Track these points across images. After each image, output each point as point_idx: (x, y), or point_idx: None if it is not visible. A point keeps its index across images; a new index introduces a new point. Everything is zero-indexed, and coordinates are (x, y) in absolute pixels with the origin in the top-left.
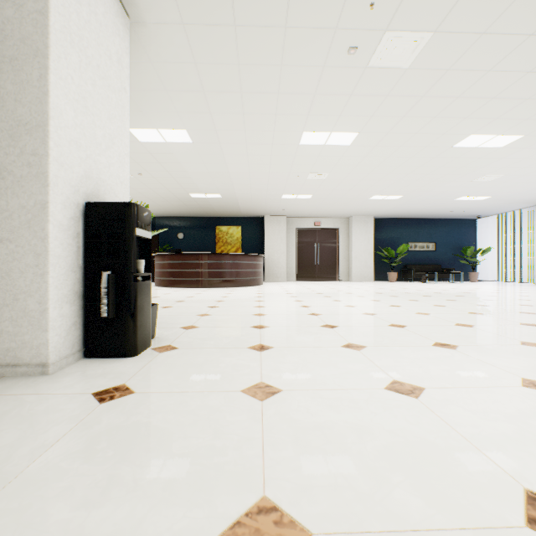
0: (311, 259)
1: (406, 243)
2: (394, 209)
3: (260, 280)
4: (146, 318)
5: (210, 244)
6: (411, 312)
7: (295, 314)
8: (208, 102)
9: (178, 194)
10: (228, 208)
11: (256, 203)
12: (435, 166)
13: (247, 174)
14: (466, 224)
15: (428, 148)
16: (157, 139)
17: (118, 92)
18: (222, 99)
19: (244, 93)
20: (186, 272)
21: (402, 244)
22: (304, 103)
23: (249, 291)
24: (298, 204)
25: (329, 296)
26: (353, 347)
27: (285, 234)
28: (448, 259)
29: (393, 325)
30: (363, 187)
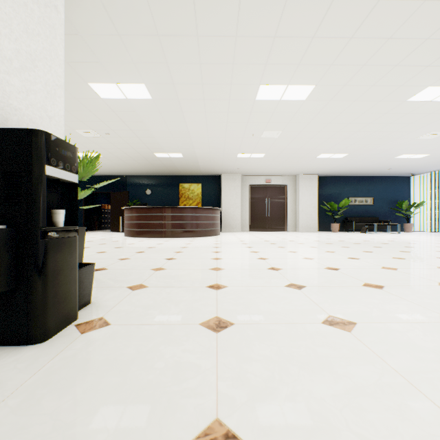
0: (263, 212)
1: (347, 198)
2: (338, 167)
3: (217, 230)
4: (67, 286)
5: (174, 199)
6: (376, 267)
7: (253, 268)
8: (163, 49)
9: (144, 154)
10: (189, 167)
11: (214, 162)
12: (384, 122)
13: (205, 133)
14: (401, 181)
15: (381, 103)
16: (117, 95)
17: (44, 6)
18: (178, 45)
19: (200, 37)
20: (151, 224)
21: (343, 198)
22: (263, 49)
23: (207, 241)
24: (251, 163)
25: (283, 246)
26: (338, 323)
27: (239, 190)
28: (384, 212)
29: (367, 285)
30: (313, 145)
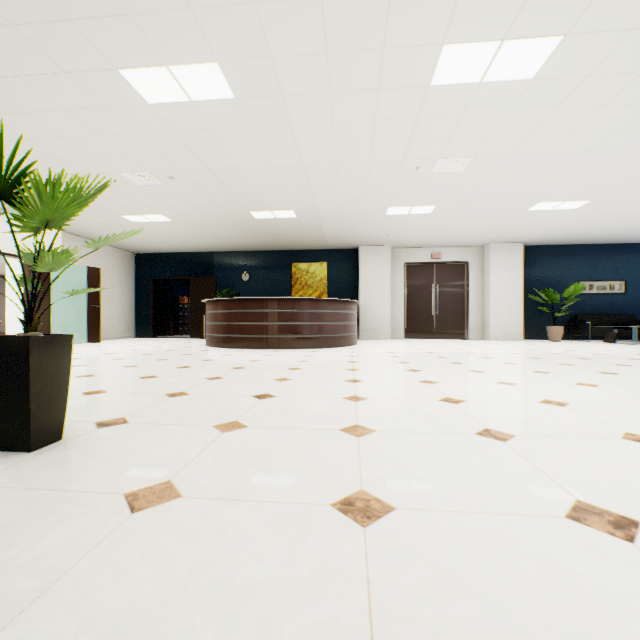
0: (427, 307)
1: (575, 282)
2: (563, 229)
3: (352, 337)
4: None
5: (284, 288)
6: None
7: (443, 432)
8: None
9: (235, 214)
10: (307, 234)
11: (347, 226)
12: None
13: (333, 168)
14: None
15: None
16: (173, 94)
17: None
18: None
19: None
20: (245, 326)
21: (568, 283)
22: None
23: (336, 355)
24: (410, 225)
25: (479, 369)
26: None
27: (388, 272)
28: None
29: None
30: (526, 185)
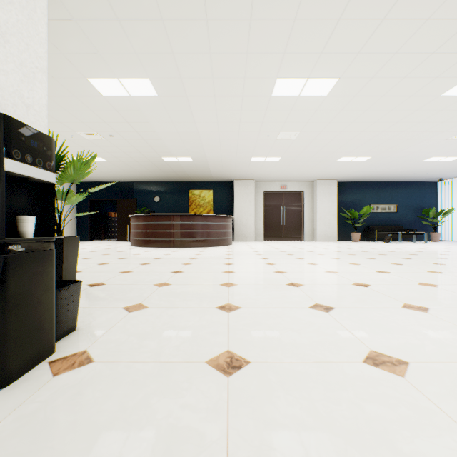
0: (278, 220)
1: (368, 205)
2: (359, 172)
3: (229, 240)
4: (38, 313)
5: (184, 207)
6: (412, 283)
7: (270, 284)
8: (168, 37)
9: (152, 158)
10: (199, 172)
11: (226, 167)
12: (413, 121)
13: (216, 134)
14: (427, 187)
15: (412, 98)
16: (120, 92)
17: None
18: (184, 31)
19: (209, 20)
20: (158, 233)
21: (364, 205)
22: (281, 35)
23: (218, 251)
24: (266, 168)
25: (301, 257)
26: (384, 363)
27: (253, 197)
28: (409, 220)
29: (408, 306)
30: (333, 147)
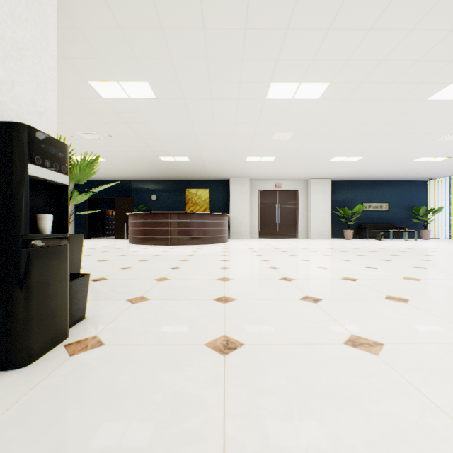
0: (273, 218)
1: (361, 203)
2: (351, 171)
3: (225, 237)
4: (55, 301)
5: (180, 205)
6: (397, 277)
7: (264, 279)
8: (167, 44)
9: (149, 157)
10: (196, 171)
11: (222, 166)
12: (402, 123)
13: (213, 135)
14: (418, 186)
15: (400, 102)
16: (119, 94)
17: None
18: (183, 39)
19: (206, 29)
20: (156, 230)
21: (357, 204)
22: (274, 43)
23: (215, 248)
24: (261, 167)
25: (295, 254)
26: (362, 344)
27: (248, 196)
28: (400, 218)
29: (390, 298)
30: (326, 148)
